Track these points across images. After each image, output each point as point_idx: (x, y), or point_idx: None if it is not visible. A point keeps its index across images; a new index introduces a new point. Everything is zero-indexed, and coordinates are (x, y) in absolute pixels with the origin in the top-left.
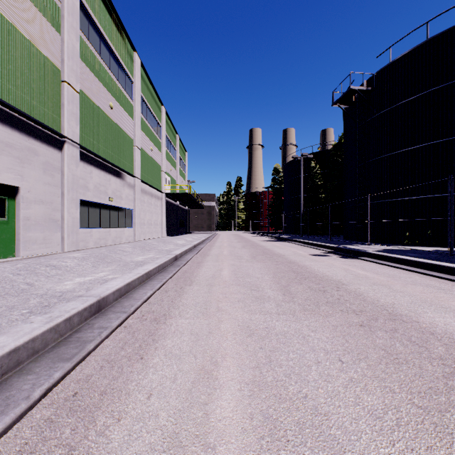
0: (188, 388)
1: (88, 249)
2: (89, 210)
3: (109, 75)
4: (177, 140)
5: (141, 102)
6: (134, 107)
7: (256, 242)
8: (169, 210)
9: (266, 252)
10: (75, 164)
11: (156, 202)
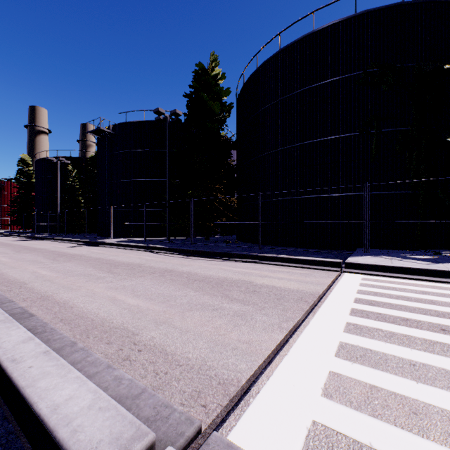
0: (31, 274)
1: None
2: None
3: None
4: None
5: None
6: None
7: (7, 242)
8: None
9: (28, 248)
10: None
11: None
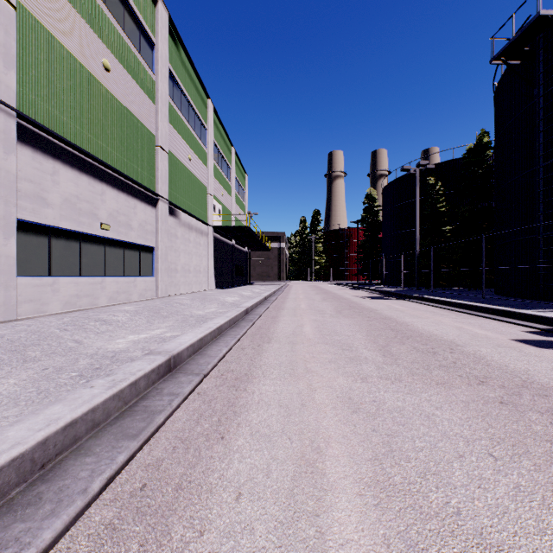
0: None
1: (42, 316)
2: (53, 242)
3: (102, 11)
4: (232, 154)
5: (172, 83)
6: (157, 84)
7: (354, 301)
8: (220, 252)
9: (400, 330)
10: (0, 146)
11: (197, 238)
